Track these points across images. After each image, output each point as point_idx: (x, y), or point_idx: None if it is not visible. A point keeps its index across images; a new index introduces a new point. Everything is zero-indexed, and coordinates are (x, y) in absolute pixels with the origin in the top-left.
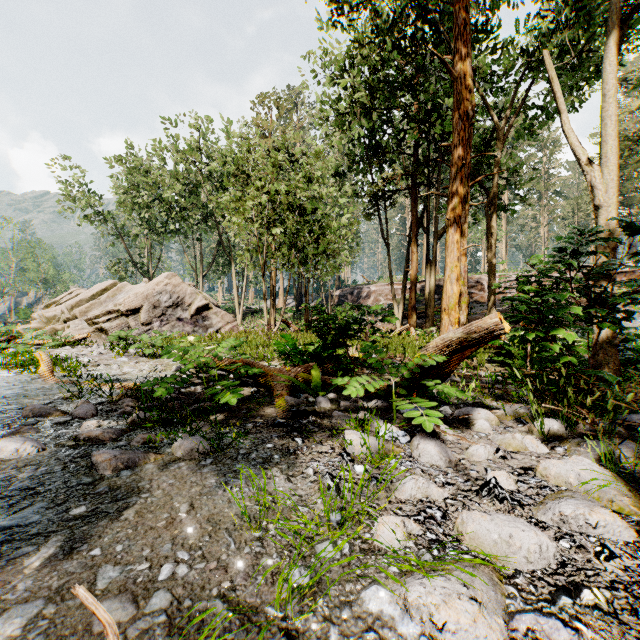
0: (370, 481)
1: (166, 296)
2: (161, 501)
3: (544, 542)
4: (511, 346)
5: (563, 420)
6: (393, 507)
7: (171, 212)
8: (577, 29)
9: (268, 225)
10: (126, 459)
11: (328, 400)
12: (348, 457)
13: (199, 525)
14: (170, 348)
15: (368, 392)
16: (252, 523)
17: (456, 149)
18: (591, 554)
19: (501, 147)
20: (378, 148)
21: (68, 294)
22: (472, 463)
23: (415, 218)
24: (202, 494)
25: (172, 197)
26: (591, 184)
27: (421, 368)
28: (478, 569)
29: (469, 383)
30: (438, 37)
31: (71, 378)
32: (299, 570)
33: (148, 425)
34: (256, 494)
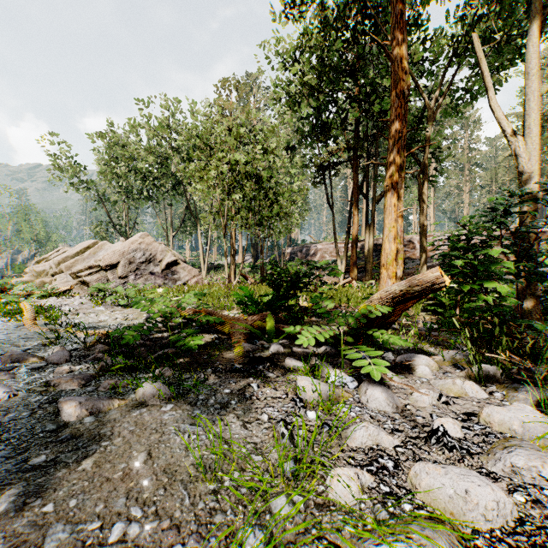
0: (322, 428)
1: (140, 253)
2: (120, 450)
3: (501, 498)
4: (442, 297)
5: (498, 366)
6: (345, 456)
7: (145, 181)
8: (502, 16)
9: (229, 191)
10: (91, 405)
11: (281, 346)
12: (301, 403)
13: (155, 476)
14: (138, 299)
15: (317, 339)
16: (207, 474)
17: (393, 124)
18: (547, 509)
19: (432, 123)
20: (324, 125)
21: (56, 251)
22: (417, 409)
23: (356, 186)
24: (160, 442)
25: (146, 168)
26: (515, 153)
27: (366, 318)
28: (437, 530)
29: (407, 330)
30: (376, 28)
31: (52, 326)
32: (253, 530)
33: (112, 373)
34: (213, 442)
